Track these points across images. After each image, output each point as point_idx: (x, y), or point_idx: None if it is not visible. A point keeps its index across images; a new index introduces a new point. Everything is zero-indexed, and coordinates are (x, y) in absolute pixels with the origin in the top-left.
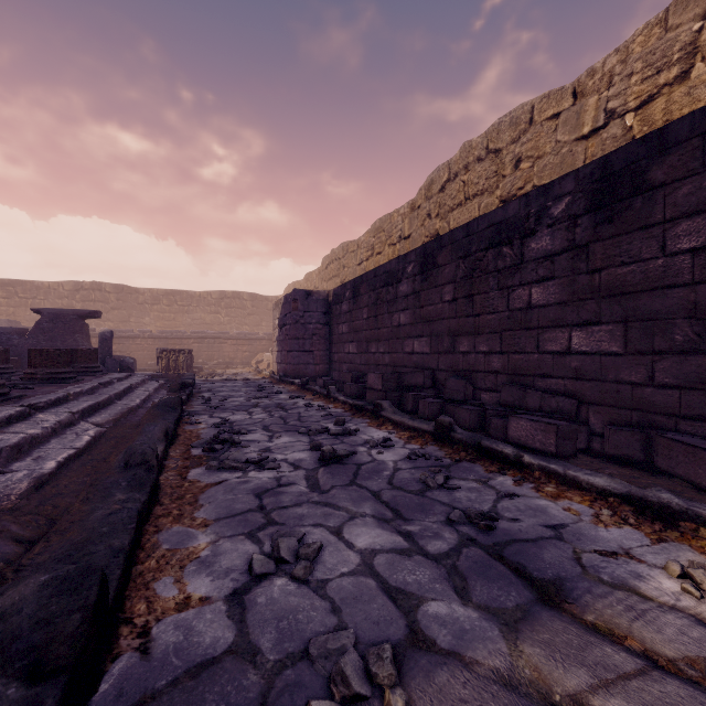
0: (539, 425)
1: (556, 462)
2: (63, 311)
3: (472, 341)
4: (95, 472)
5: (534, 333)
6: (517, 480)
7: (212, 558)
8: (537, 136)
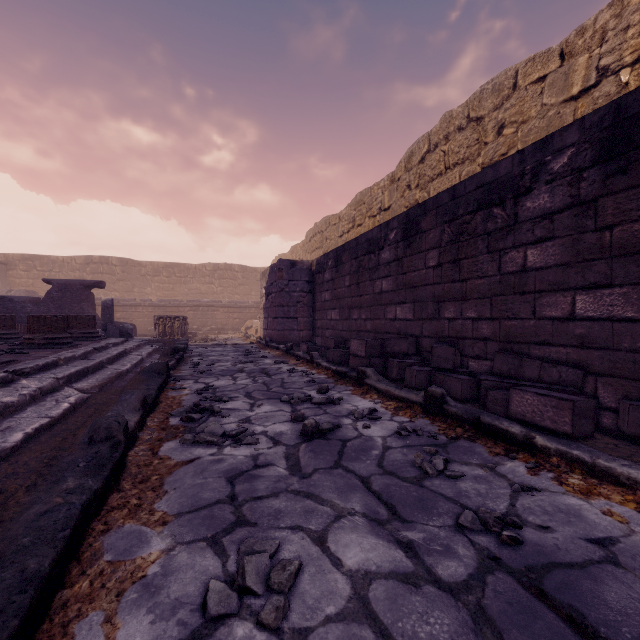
0: (550, 400)
1: (578, 447)
2: (71, 282)
3: (459, 307)
4: (57, 448)
5: (530, 298)
6: (531, 467)
7: (160, 579)
8: (522, 100)
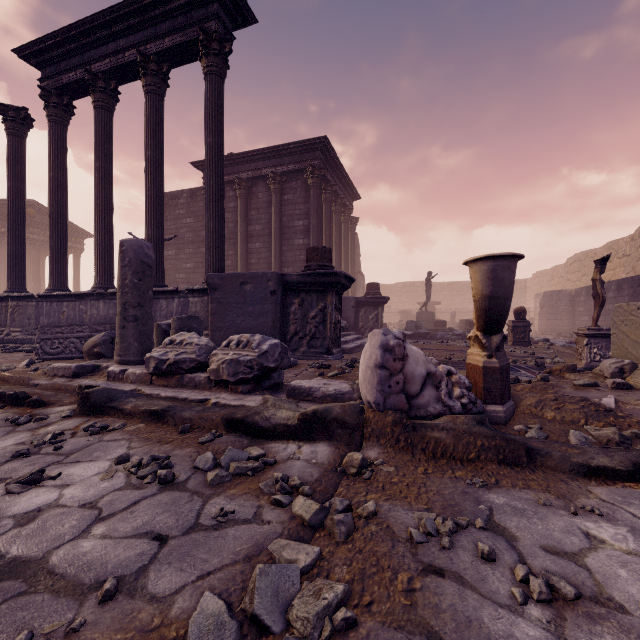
0: None
1: None
2: (429, 303)
3: None
4: None
5: None
6: None
7: None
8: None
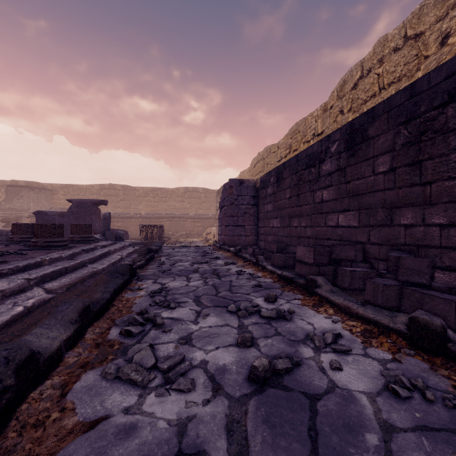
0: None
1: None
2: (84, 200)
3: (420, 212)
4: None
5: None
6: None
7: None
8: None
